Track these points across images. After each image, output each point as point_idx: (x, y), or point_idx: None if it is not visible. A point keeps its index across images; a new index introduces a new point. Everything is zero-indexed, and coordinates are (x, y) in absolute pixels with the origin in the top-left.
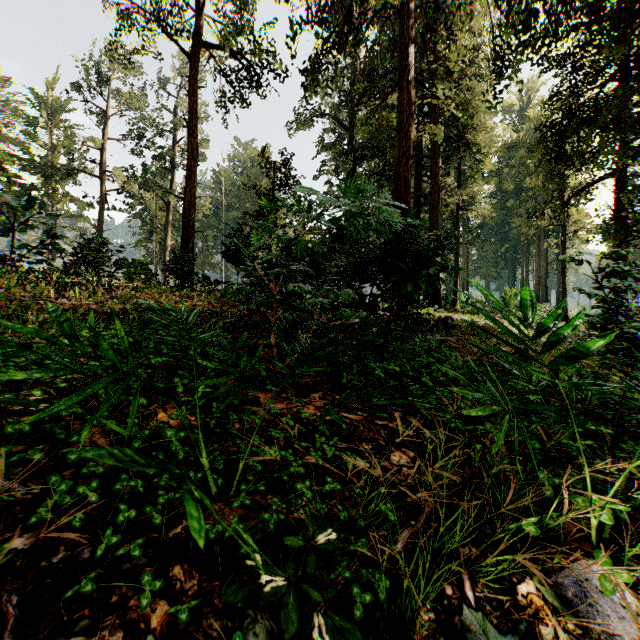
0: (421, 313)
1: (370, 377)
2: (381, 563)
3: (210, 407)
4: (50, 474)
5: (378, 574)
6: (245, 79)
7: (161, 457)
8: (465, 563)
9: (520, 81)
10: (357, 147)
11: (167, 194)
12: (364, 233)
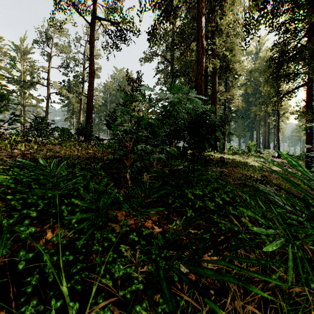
0: (209, 156)
1: (185, 199)
2: None
3: None
4: None
5: None
6: (118, 36)
7: (33, 282)
8: None
9: (259, 36)
10: (175, 71)
11: (80, 95)
12: (181, 114)
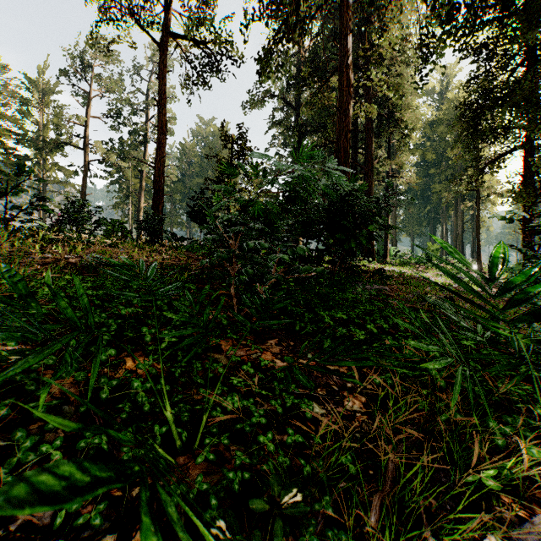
0: (359, 265)
1: (320, 324)
2: (348, 525)
3: (176, 354)
4: (16, 429)
5: (344, 536)
6: (207, 65)
7: (127, 409)
8: (426, 517)
9: (443, 66)
10: (302, 123)
11: (140, 163)
12: (313, 195)
